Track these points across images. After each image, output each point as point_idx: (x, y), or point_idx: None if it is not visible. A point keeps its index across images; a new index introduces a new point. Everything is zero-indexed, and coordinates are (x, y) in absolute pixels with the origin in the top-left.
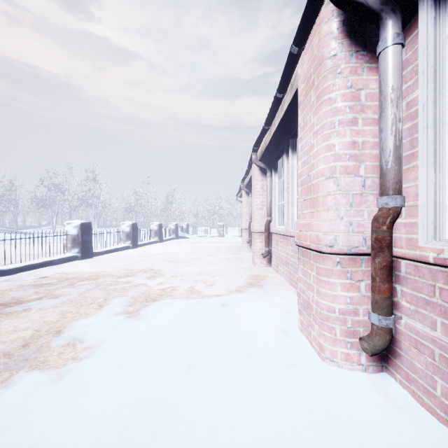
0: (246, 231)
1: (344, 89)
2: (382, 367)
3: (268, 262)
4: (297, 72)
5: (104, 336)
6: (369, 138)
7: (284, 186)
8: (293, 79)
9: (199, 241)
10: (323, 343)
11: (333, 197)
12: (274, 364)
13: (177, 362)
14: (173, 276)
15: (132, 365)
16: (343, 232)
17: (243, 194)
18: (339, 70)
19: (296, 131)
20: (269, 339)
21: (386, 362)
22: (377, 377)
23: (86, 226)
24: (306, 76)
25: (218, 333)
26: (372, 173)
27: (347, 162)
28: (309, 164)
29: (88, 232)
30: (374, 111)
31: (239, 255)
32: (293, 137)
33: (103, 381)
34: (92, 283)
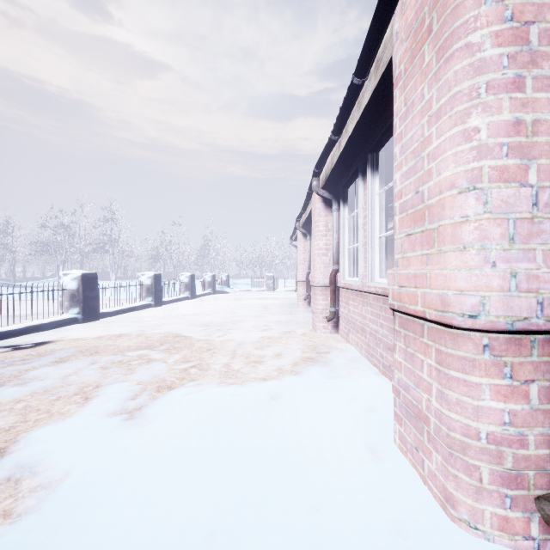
0: (303, 284)
1: (497, 24)
2: None
3: (334, 327)
4: (388, 38)
5: (74, 462)
6: (547, 114)
7: (359, 221)
8: (381, 52)
9: (243, 297)
10: (454, 491)
11: (476, 226)
12: (365, 531)
13: (188, 527)
14: (204, 347)
15: (104, 537)
16: (498, 291)
17: (299, 236)
18: None
19: (379, 141)
20: (350, 470)
21: None
22: None
23: (89, 278)
24: (413, 26)
25: (263, 456)
26: None
27: (504, 160)
28: (420, 172)
29: (92, 285)
30: None
31: (294, 317)
32: (373, 150)
33: None
34: (86, 359)
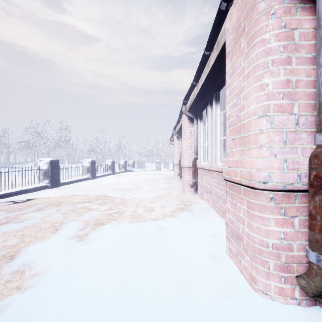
0: (177, 166)
1: (277, 29)
2: (315, 301)
3: (195, 191)
4: (223, 30)
5: (52, 262)
6: (303, 76)
7: (208, 131)
8: (219, 37)
9: (142, 174)
10: (256, 275)
11: (266, 135)
12: (208, 296)
13: (115, 294)
14: (120, 202)
15: (71, 299)
16: (277, 169)
17: (175, 138)
18: (273, 11)
19: (219, 85)
20: (201, 266)
21: (320, 296)
22: (312, 313)
23: (54, 162)
24: (235, 26)
25: (155, 259)
26: (305, 111)
27: (281, 101)
28: (239, 105)
29: (56, 167)
30: (307, 50)
31: (172, 185)
32: (216, 90)
33: (38, 320)
34: (54, 208)
